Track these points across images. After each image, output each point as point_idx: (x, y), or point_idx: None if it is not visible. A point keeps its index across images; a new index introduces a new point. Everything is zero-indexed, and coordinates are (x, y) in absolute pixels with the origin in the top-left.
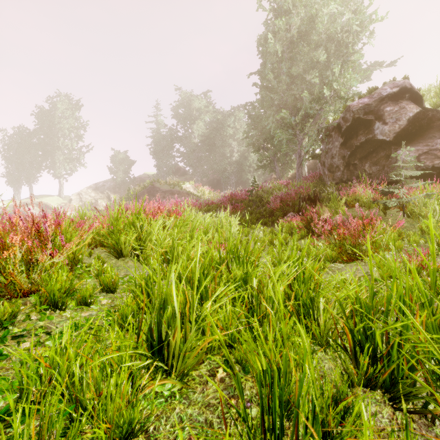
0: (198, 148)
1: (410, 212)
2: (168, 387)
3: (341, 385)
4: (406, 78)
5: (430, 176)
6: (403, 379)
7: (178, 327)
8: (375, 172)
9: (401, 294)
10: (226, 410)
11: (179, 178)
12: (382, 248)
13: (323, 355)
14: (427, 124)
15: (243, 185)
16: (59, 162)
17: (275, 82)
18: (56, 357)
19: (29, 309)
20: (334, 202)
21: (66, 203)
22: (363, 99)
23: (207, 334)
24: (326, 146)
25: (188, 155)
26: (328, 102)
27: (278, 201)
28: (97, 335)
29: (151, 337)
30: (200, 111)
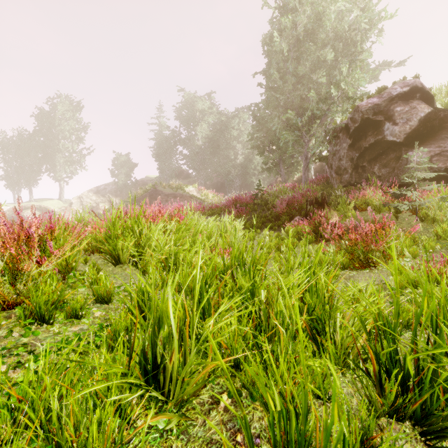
0: (201, 150)
1: (423, 215)
2: (164, 419)
3: (363, 415)
4: (417, 77)
5: (443, 178)
6: (436, 410)
7: (175, 349)
8: (384, 175)
9: (434, 311)
10: (231, 447)
11: (182, 181)
12: (396, 254)
13: (340, 377)
14: (438, 125)
15: (248, 188)
16: (59, 165)
17: (281, 82)
18: (29, 389)
19: (14, 322)
20: (343, 205)
21: (66, 207)
22: (372, 99)
23: (209, 357)
24: (333, 147)
25: (192, 157)
26: (336, 102)
27: (284, 204)
28: (79, 362)
29: (144, 360)
30: (203, 112)
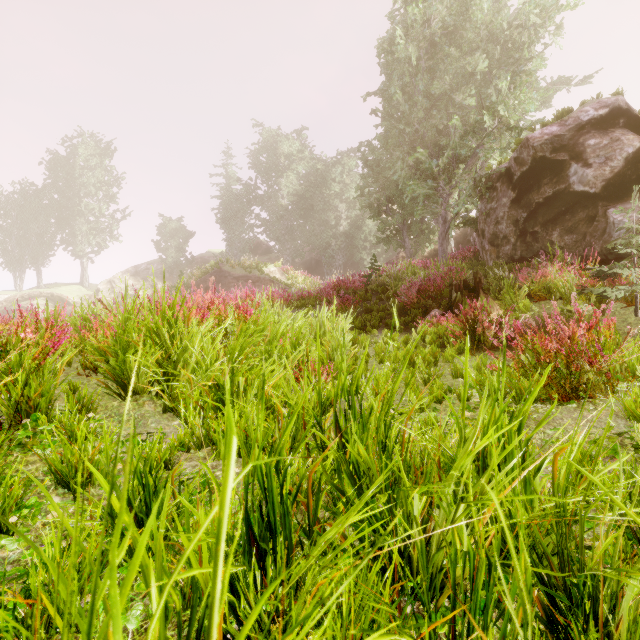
0: (288, 213)
1: None
2: None
3: None
4: (619, 94)
5: None
6: None
7: None
8: (569, 245)
9: None
10: None
11: (259, 258)
12: (620, 375)
13: None
14: None
15: (355, 268)
16: (81, 234)
17: (406, 106)
18: None
19: None
20: (509, 292)
21: (91, 296)
22: (550, 127)
23: None
24: (486, 204)
25: (273, 223)
26: (492, 135)
27: (414, 290)
28: None
29: None
30: (291, 157)
